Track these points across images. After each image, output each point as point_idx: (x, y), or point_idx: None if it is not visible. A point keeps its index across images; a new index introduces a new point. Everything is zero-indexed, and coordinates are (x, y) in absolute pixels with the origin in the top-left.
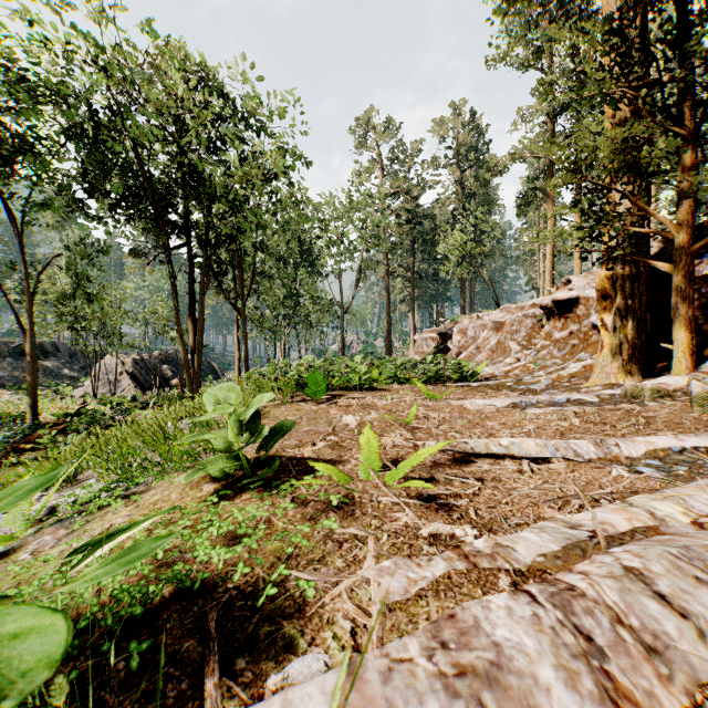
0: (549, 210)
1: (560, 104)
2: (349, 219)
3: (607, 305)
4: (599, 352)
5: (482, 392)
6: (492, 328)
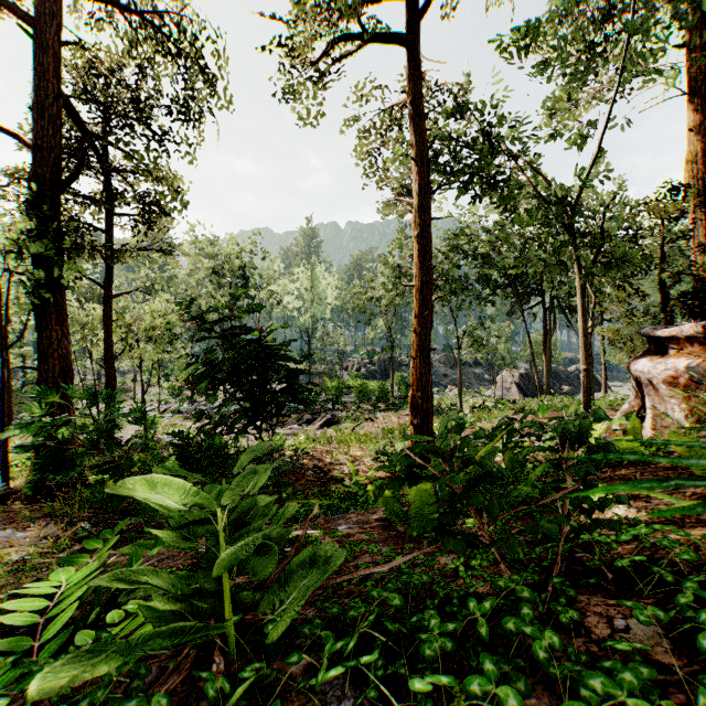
0: None
1: None
2: None
3: None
4: None
5: None
6: None
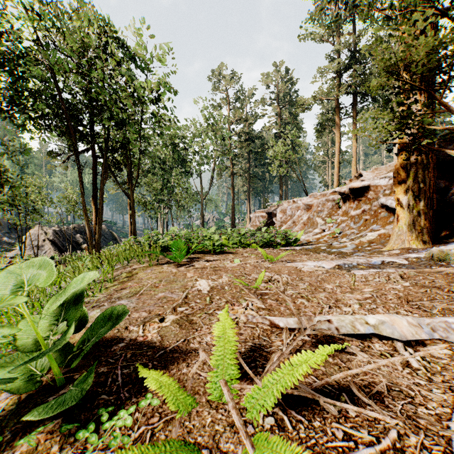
0: (336, 134)
1: (344, 65)
2: (206, 136)
3: (402, 188)
4: (395, 224)
5: (305, 254)
6: (304, 208)
